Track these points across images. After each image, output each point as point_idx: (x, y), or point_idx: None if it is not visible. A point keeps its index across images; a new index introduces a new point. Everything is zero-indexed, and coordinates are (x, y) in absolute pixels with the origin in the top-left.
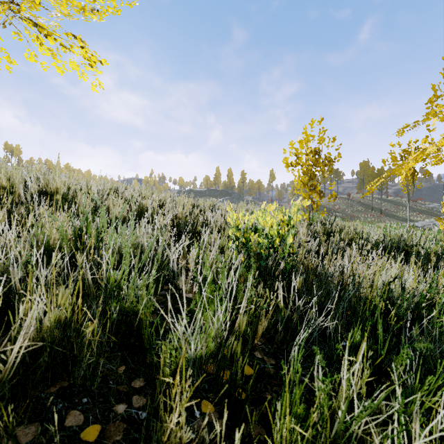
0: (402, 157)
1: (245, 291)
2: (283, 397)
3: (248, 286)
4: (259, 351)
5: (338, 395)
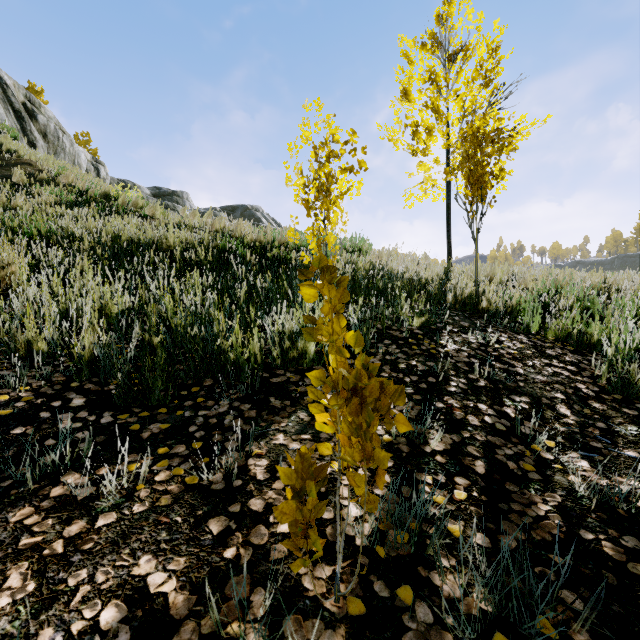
0: None
1: None
2: None
3: None
4: None
5: None
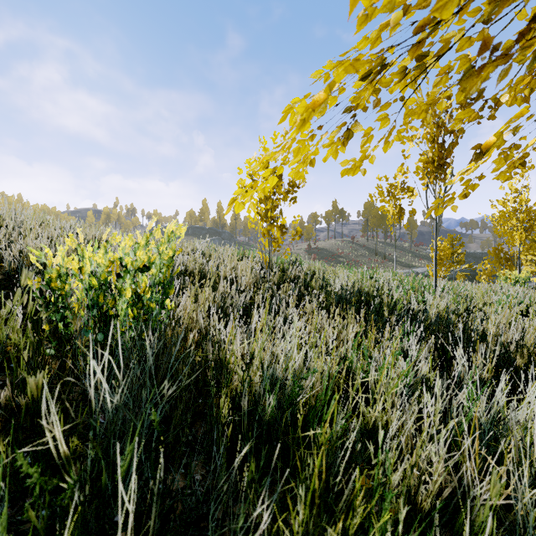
0: (388, 193)
1: None
2: None
3: None
4: None
5: None
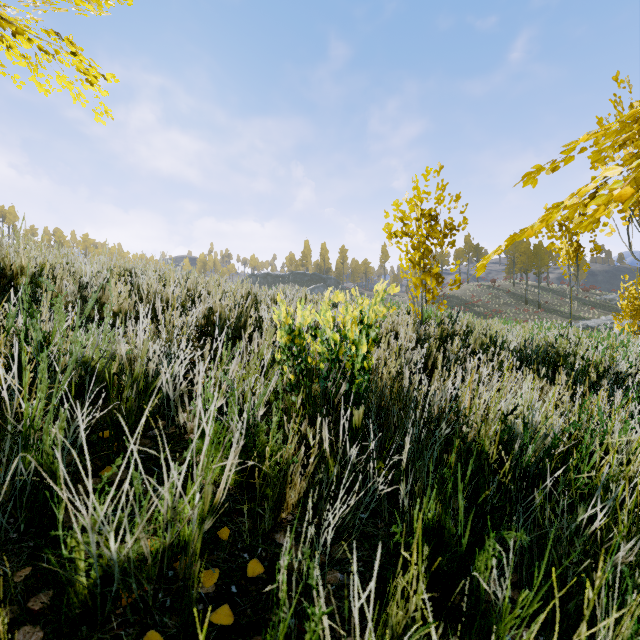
0: (561, 226)
1: (235, 437)
2: (270, 633)
3: (273, 423)
4: (285, 532)
5: (389, 615)
